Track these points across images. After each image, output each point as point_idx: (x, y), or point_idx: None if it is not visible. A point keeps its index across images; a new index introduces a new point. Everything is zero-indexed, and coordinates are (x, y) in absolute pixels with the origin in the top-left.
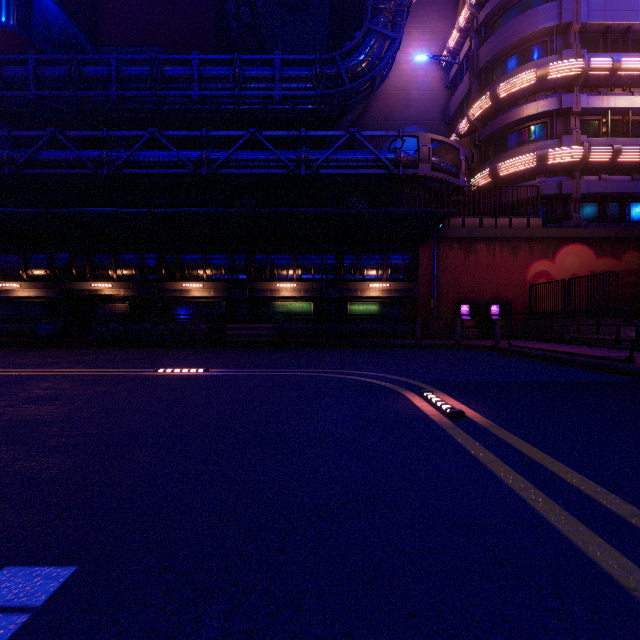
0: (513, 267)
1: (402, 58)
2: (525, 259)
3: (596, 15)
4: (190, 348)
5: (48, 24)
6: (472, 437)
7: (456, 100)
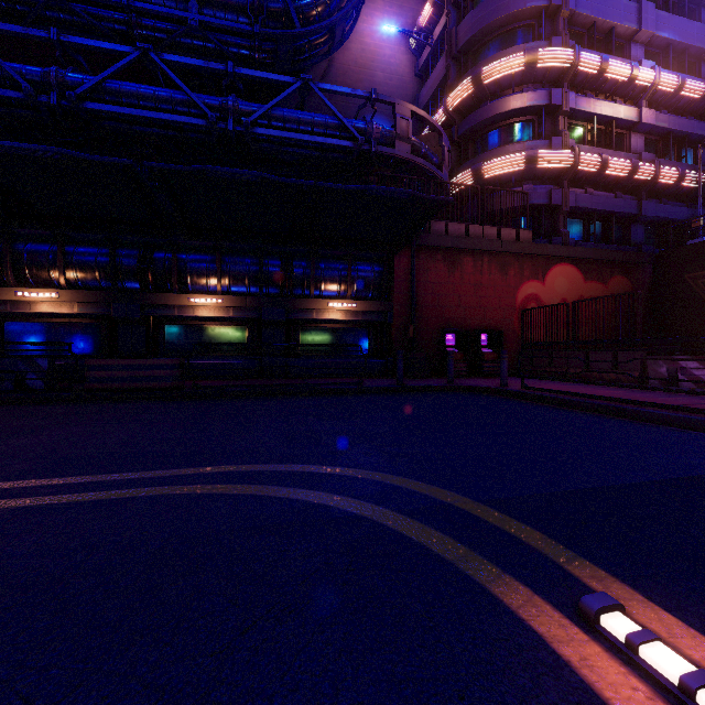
0: (502, 288)
1: (365, 29)
2: (515, 279)
3: (584, 5)
4: (5, 404)
5: None
6: None
7: (428, 89)
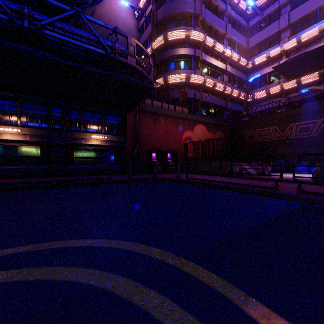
0: (176, 133)
1: (113, 0)
2: (181, 129)
3: (207, 17)
4: None
5: None
6: None
7: (143, 38)
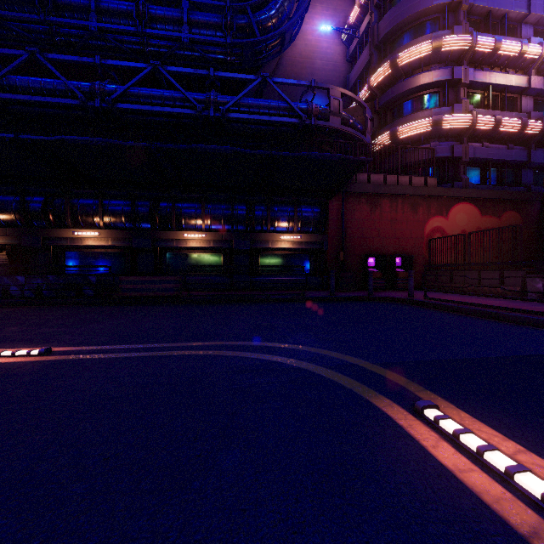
0: (413, 222)
1: (308, 29)
2: (423, 215)
3: None
4: (72, 305)
5: None
6: None
7: (356, 71)
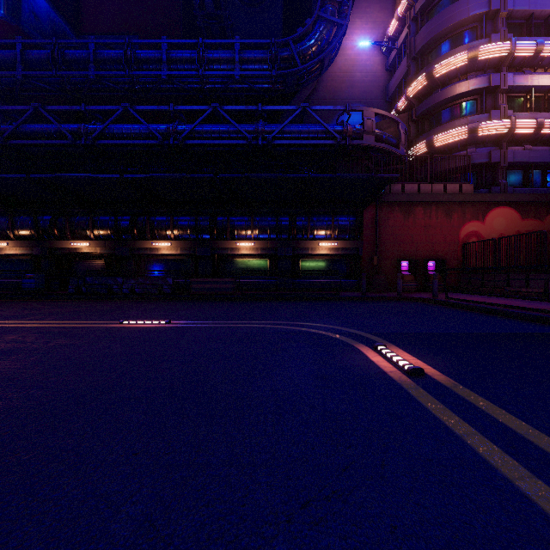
0: (447, 228)
1: (347, 44)
2: (458, 220)
3: (521, 3)
4: (158, 300)
5: (35, 14)
6: (438, 400)
7: (395, 81)
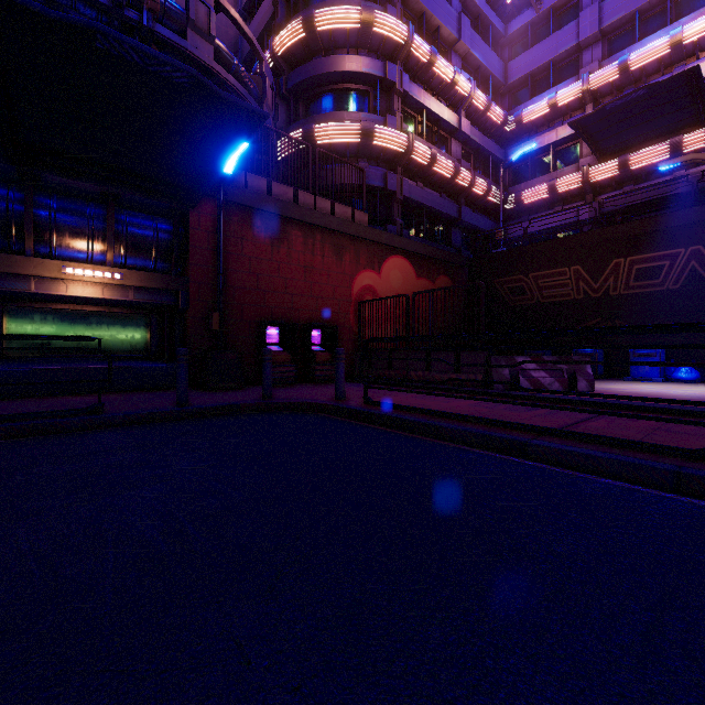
0: (337, 274)
1: None
2: (351, 265)
3: None
4: None
5: None
6: None
7: (253, 31)
